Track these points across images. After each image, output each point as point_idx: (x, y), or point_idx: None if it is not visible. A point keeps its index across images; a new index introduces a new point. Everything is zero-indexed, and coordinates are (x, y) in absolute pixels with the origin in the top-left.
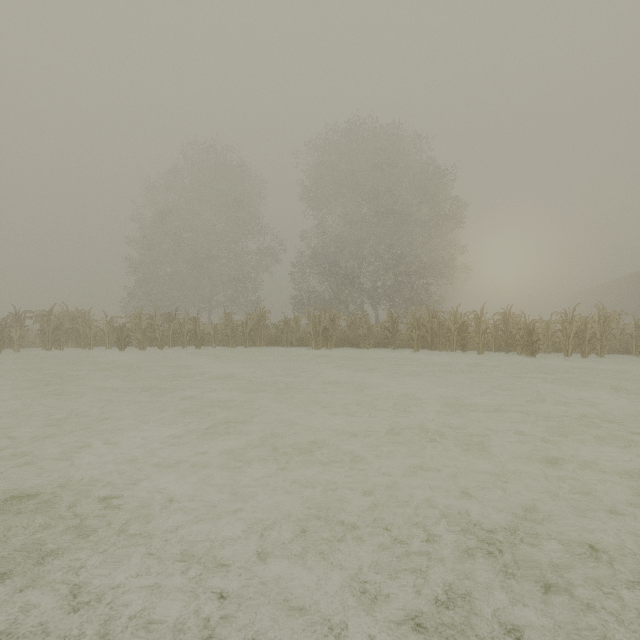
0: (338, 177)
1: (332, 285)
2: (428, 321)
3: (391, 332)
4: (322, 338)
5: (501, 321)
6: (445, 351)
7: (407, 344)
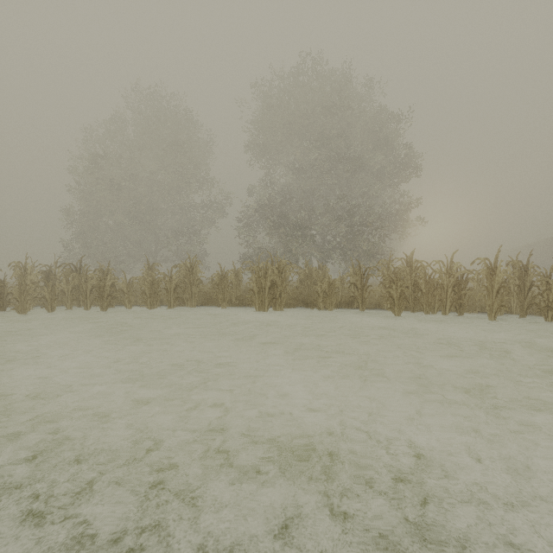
0: (286, 122)
1: (280, 237)
2: (409, 274)
3: (360, 288)
4: (269, 296)
5: (517, 273)
6: (433, 314)
7: (377, 303)
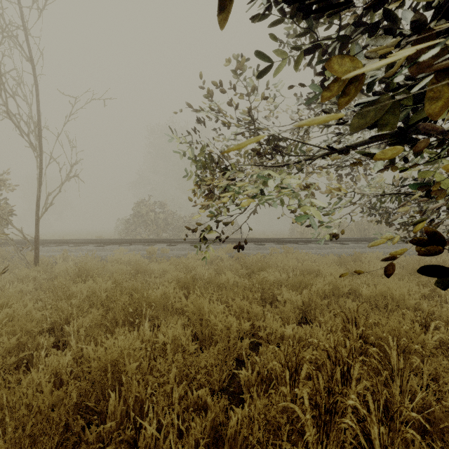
0: None
1: None
2: None
3: None
4: None
5: None
6: None
7: None
